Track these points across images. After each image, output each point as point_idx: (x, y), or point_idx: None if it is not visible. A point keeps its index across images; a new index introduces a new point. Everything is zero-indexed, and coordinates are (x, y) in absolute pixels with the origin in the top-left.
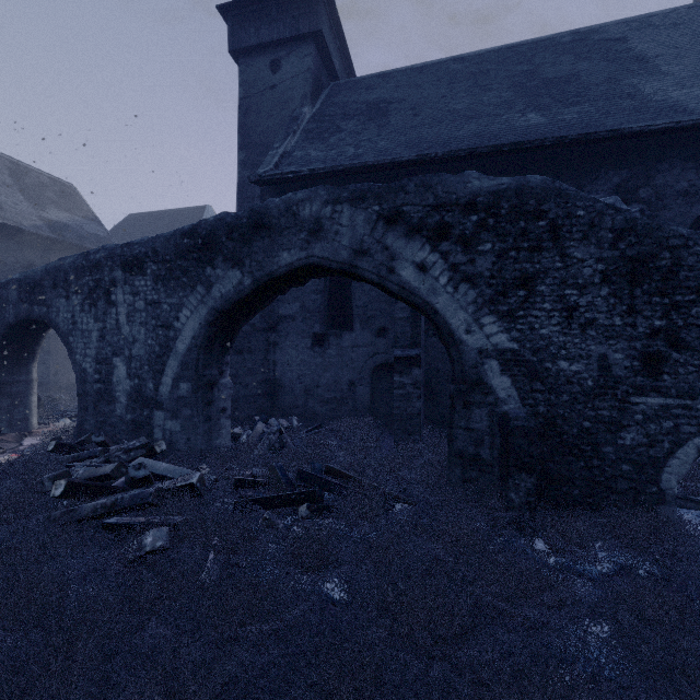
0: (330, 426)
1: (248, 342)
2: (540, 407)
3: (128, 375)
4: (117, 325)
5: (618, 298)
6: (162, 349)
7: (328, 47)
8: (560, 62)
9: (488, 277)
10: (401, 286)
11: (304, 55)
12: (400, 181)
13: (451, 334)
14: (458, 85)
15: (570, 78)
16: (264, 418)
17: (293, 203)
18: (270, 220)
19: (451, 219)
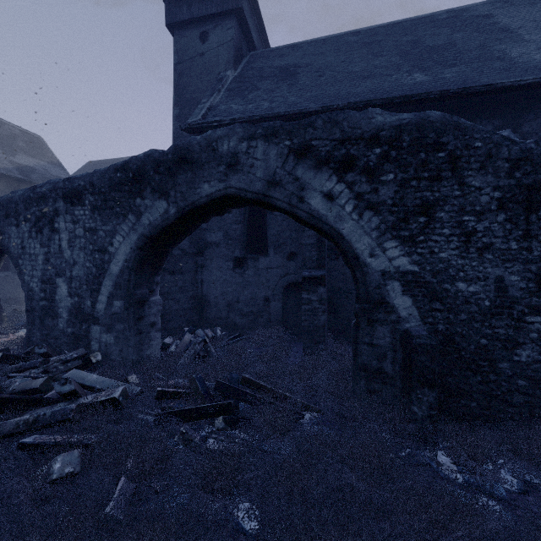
0: (248, 335)
1: (179, 265)
2: (440, 325)
3: (69, 294)
4: (60, 249)
5: (514, 223)
6: (98, 271)
7: (248, 22)
8: (439, 34)
9: (390, 205)
10: (310, 213)
11: (228, 28)
12: (309, 118)
13: (356, 257)
14: (355, 53)
15: (447, 45)
16: (191, 329)
17: (213, 140)
18: (192, 155)
19: (356, 152)
